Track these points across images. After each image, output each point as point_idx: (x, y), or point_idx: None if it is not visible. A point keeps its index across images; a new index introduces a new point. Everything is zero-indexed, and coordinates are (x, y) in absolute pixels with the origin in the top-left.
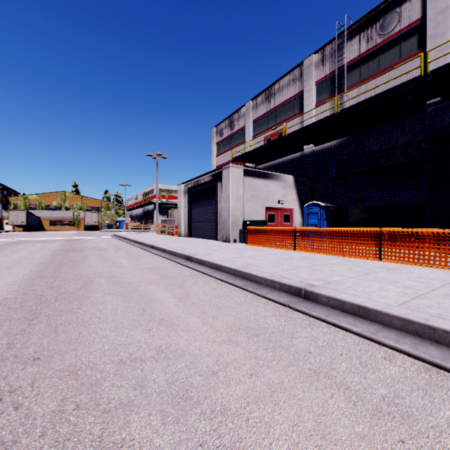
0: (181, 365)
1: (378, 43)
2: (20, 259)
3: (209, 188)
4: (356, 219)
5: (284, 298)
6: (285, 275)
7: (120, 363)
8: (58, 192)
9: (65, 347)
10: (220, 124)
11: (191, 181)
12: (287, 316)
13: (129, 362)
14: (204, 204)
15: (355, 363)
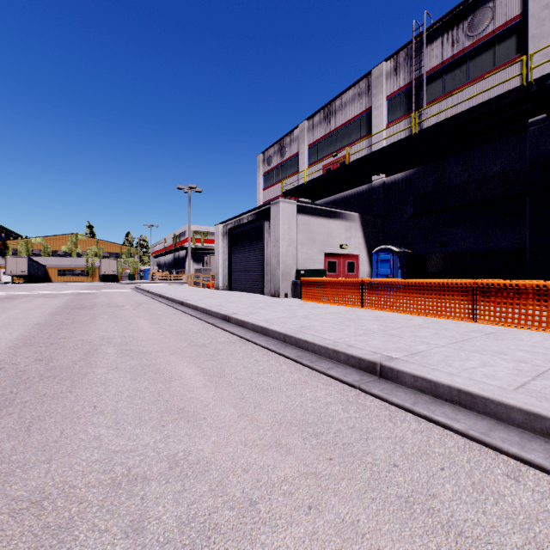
0: (202, 489)
1: (466, 46)
2: (9, 319)
3: (253, 228)
4: (438, 267)
5: (352, 376)
6: (352, 342)
7: (111, 485)
8: (67, 234)
9: (35, 457)
10: (268, 150)
11: (231, 221)
12: (358, 404)
13: (124, 483)
14: (248, 250)
15: (465, 485)
